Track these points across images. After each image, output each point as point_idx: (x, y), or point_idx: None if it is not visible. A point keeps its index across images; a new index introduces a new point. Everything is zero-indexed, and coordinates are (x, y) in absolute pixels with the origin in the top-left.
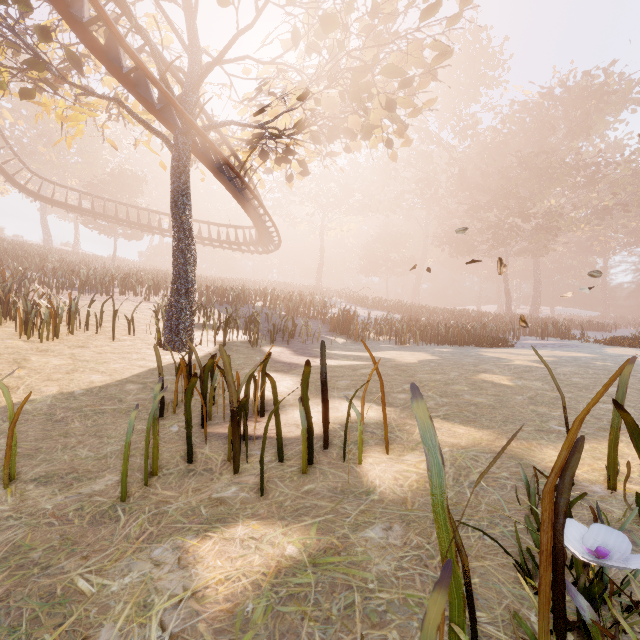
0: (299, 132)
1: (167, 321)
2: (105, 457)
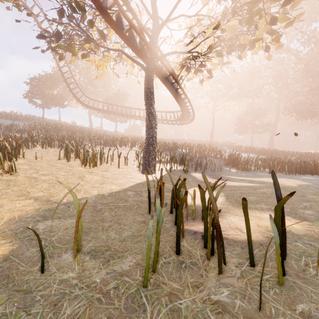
0: (210, 52)
1: (143, 158)
2: (124, 240)
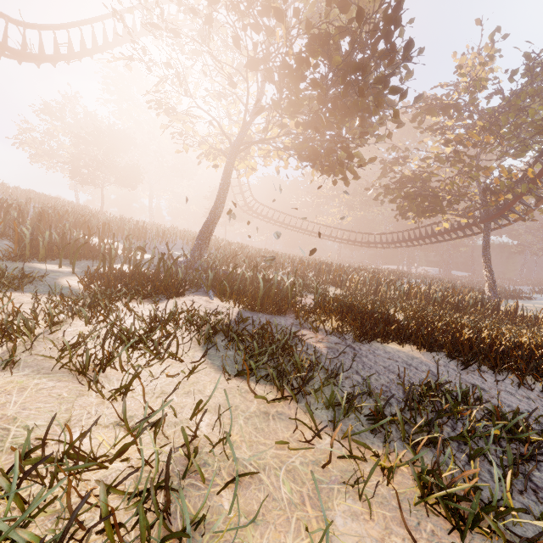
0: None
1: (494, 296)
2: None
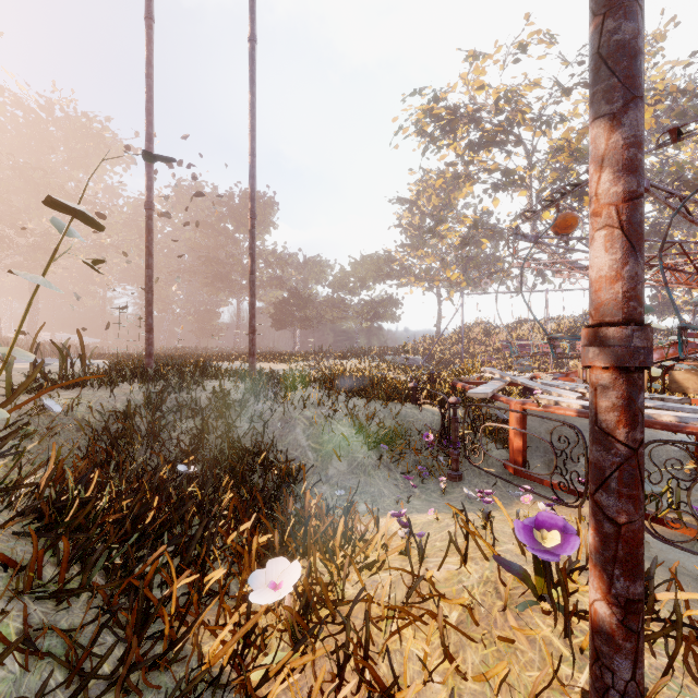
0: None
1: None
2: None
